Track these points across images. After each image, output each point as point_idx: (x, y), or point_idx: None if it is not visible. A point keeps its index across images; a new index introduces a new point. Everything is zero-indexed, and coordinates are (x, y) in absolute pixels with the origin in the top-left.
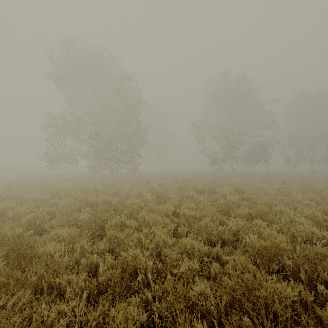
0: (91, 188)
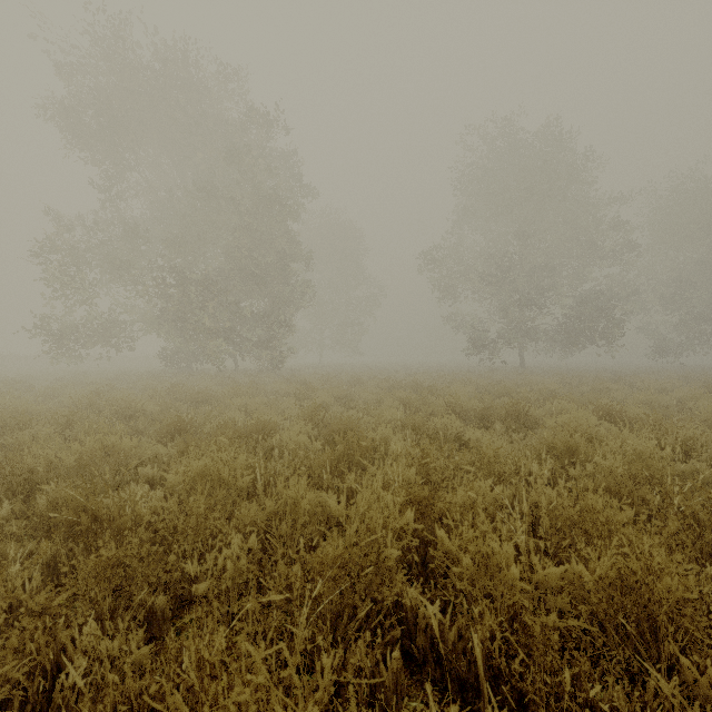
0: (113, 409)
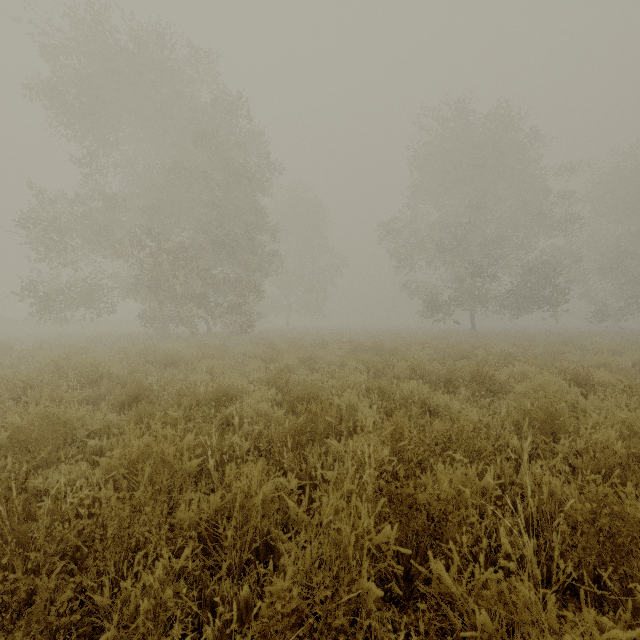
0: (78, 372)
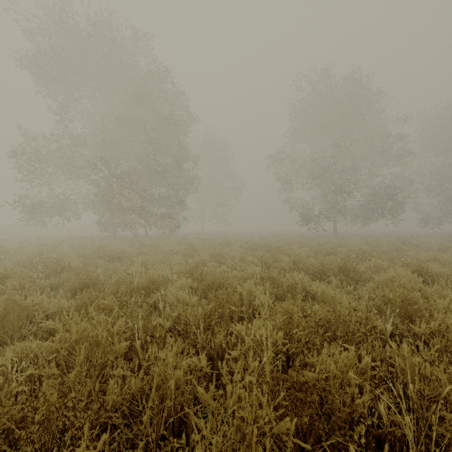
0: (46, 265)
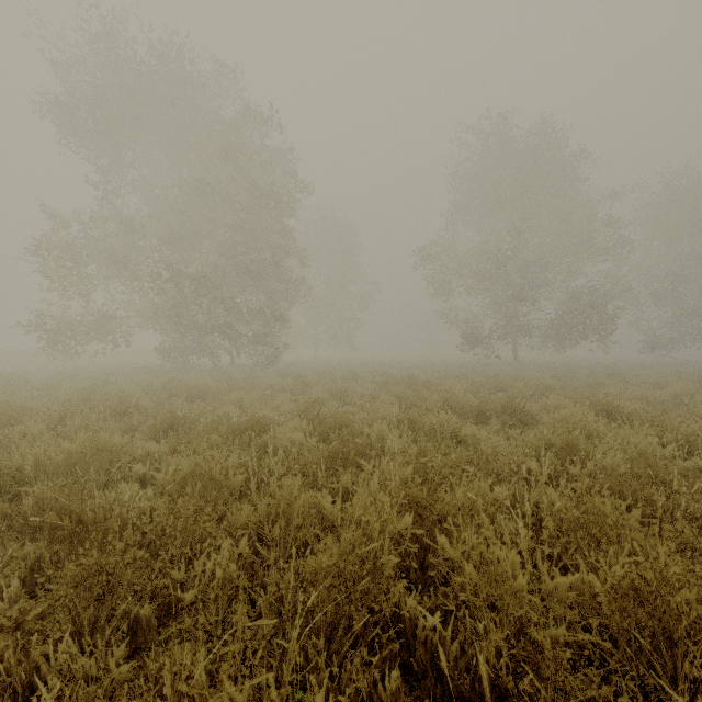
0: (107, 404)
